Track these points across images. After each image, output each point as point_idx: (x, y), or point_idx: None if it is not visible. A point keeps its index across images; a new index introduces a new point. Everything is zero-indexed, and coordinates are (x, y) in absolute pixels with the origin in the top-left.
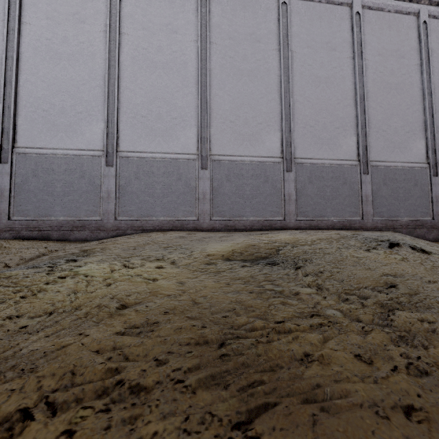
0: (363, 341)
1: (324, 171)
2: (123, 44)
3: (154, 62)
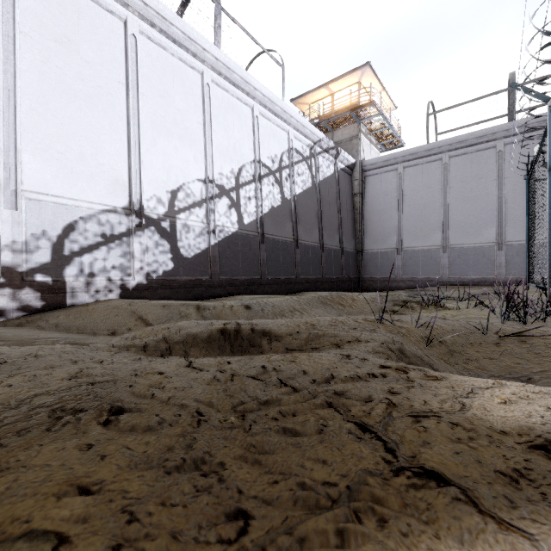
0: None
1: None
2: (506, 183)
3: None
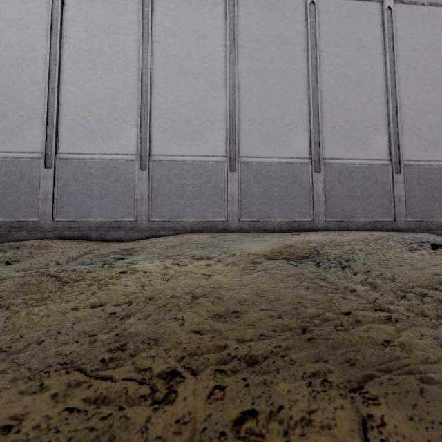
0: (436, 332)
1: (353, 172)
2: (155, 52)
3: (184, 67)
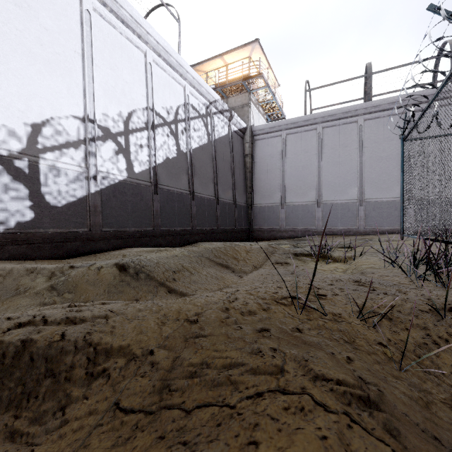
0: None
1: None
2: (365, 152)
3: (381, 157)
